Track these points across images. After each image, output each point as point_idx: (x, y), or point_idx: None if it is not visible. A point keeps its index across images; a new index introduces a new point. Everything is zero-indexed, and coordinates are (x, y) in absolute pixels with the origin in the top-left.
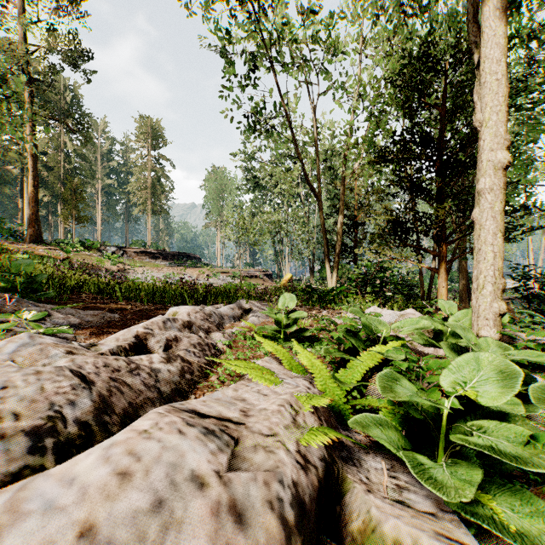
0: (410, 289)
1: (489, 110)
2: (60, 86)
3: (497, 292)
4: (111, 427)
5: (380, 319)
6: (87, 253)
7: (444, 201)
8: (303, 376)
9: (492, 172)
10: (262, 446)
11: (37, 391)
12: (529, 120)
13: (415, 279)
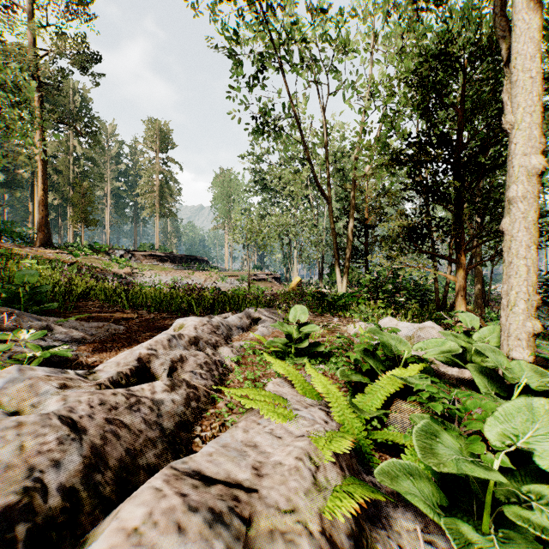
0: (423, 294)
1: (521, 111)
2: (69, 90)
3: (530, 310)
4: (102, 488)
5: (400, 338)
6: (95, 256)
7: (463, 206)
8: (318, 403)
9: (525, 179)
10: (280, 531)
11: (16, 452)
12: (548, 118)
13: (428, 284)
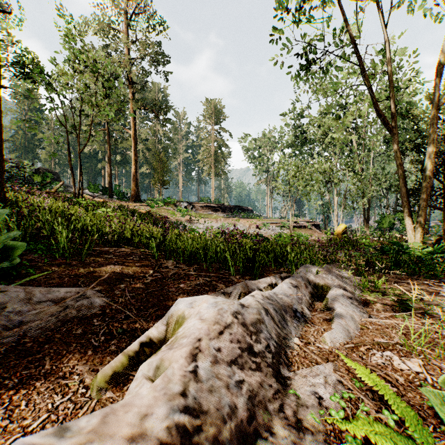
0: None
1: None
2: (155, 90)
3: None
4: None
5: None
6: (166, 208)
7: None
8: None
9: None
10: None
11: None
12: None
13: None
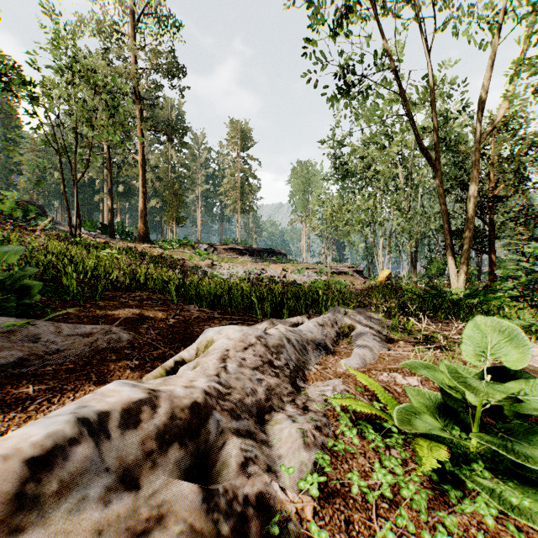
0: None
1: None
2: (168, 107)
3: None
4: None
5: None
6: (182, 250)
7: None
8: None
9: None
10: None
11: None
12: None
13: None
